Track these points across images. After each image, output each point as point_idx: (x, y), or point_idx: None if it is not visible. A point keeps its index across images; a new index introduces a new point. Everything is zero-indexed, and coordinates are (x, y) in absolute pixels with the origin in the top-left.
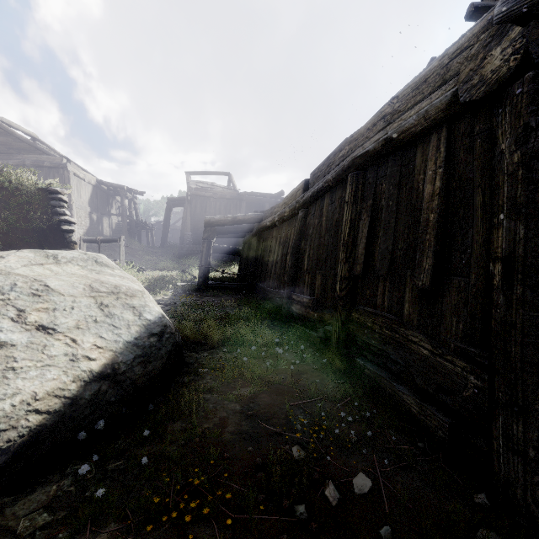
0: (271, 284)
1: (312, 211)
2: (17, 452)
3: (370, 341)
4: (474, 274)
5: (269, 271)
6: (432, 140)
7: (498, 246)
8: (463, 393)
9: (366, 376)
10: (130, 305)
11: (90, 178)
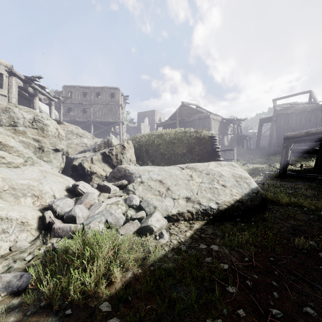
0: None
1: None
2: (222, 212)
3: None
4: None
5: None
6: None
7: None
8: None
9: None
10: (245, 182)
11: (218, 118)
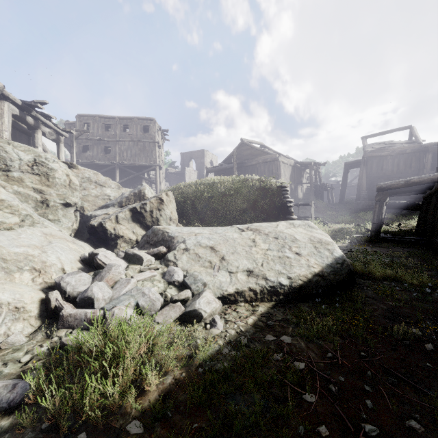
0: None
1: None
2: (296, 290)
3: None
4: None
5: None
6: None
7: None
8: None
9: None
10: (327, 248)
11: (290, 162)
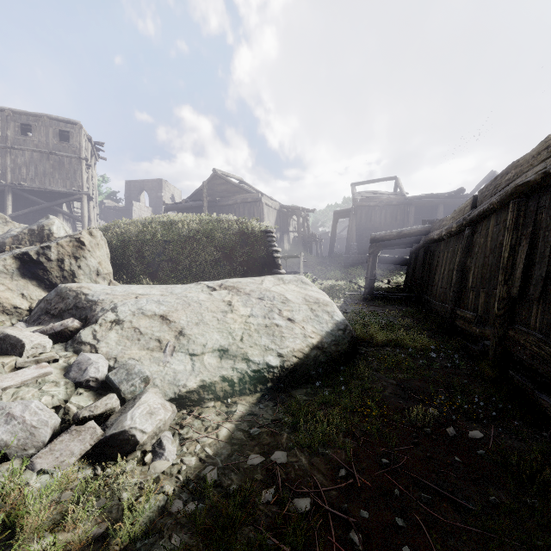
0: (437, 297)
1: (478, 230)
2: (290, 371)
3: (522, 356)
4: None
5: (435, 285)
6: None
7: None
8: None
9: (515, 385)
10: (326, 310)
11: (275, 205)
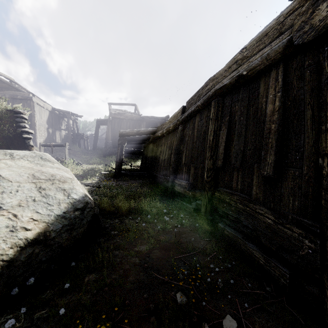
0: (161, 173)
1: (187, 126)
2: None
3: (228, 212)
4: (306, 166)
5: (160, 165)
6: (272, 74)
7: (327, 146)
8: (300, 252)
9: (226, 235)
10: (61, 188)
11: (47, 107)
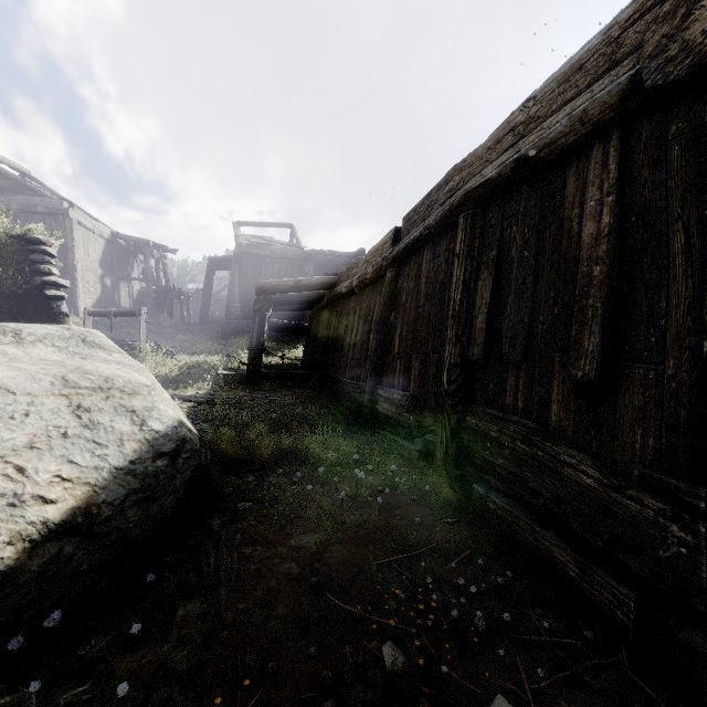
0: (348, 373)
1: (405, 271)
2: None
3: (496, 460)
4: (673, 359)
5: (344, 356)
6: (594, 154)
7: None
8: (659, 553)
9: (491, 512)
10: (127, 408)
11: (102, 230)
